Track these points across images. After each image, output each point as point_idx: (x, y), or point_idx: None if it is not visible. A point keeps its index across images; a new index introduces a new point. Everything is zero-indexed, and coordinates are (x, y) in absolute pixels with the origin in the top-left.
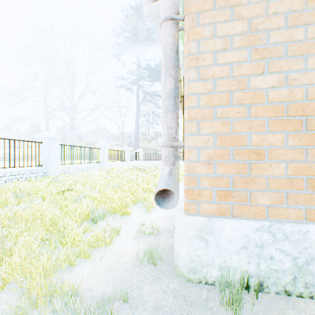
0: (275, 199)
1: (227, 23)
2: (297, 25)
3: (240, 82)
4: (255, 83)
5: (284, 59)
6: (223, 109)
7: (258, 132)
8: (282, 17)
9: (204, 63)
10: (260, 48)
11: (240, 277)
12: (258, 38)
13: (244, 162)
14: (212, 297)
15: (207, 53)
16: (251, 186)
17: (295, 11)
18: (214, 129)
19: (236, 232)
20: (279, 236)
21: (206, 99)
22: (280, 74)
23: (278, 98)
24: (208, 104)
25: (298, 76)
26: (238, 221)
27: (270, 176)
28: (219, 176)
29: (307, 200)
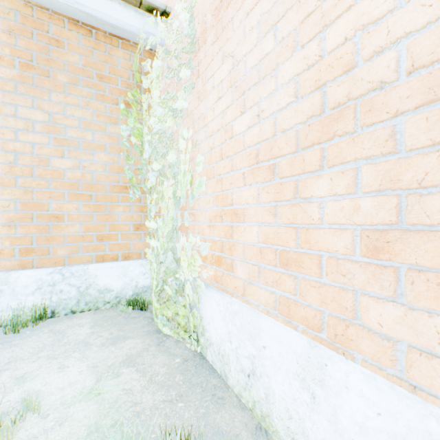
0: (72, 250)
1: (30, 110)
2: (89, 130)
3: (43, 161)
4: (56, 164)
5: (82, 150)
6: (26, 180)
7: (59, 201)
8: (78, 121)
9: (5, 137)
10: (60, 138)
11: (36, 312)
12: (58, 130)
13: (48, 224)
14: (2, 331)
15: (9, 130)
16: (53, 242)
17: (88, 119)
18: (16, 196)
19: (33, 278)
20: (69, 274)
21: (8, 169)
22: (76, 161)
23: (75, 178)
24: (10, 174)
25: (89, 165)
26: (37, 270)
27: (70, 234)
28: (23, 236)
29: (95, 249)
